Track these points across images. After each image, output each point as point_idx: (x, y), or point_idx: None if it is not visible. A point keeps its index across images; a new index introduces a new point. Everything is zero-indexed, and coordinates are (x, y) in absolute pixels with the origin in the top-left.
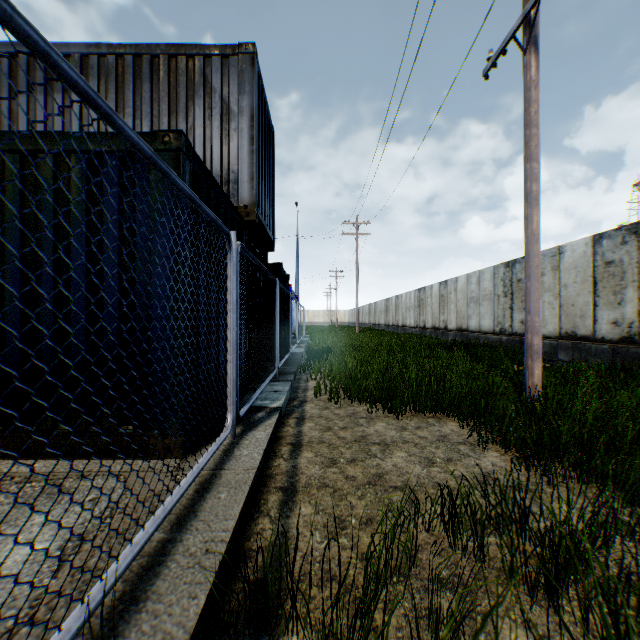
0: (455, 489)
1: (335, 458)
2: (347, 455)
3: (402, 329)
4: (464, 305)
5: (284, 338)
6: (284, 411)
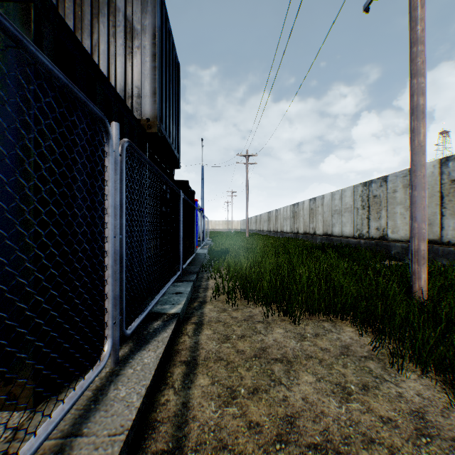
0: (394, 450)
1: (234, 387)
2: (248, 381)
3: (280, 234)
4: (329, 216)
5: (190, 242)
6: (184, 314)
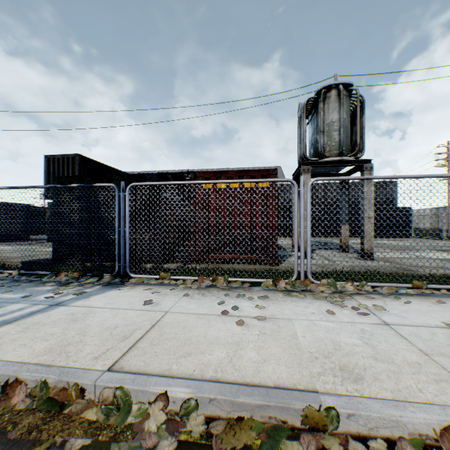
0: None
1: None
2: None
3: None
4: (416, 220)
5: None
6: None
